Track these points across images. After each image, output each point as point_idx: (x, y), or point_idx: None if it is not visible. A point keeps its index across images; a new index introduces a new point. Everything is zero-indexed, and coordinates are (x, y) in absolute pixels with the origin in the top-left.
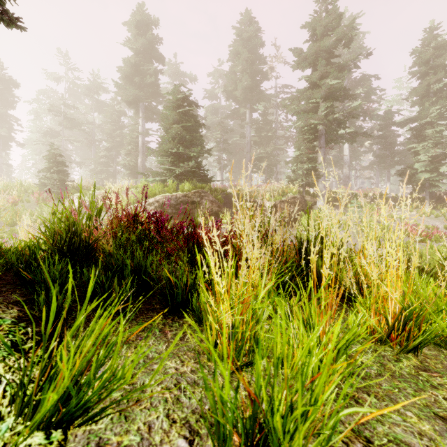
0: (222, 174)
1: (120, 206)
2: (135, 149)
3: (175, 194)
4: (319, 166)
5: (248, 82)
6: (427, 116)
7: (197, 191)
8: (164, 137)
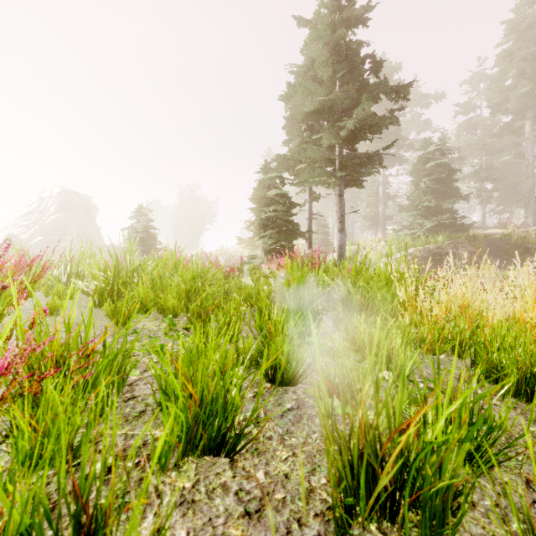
0: (484, 210)
1: (374, 259)
2: (375, 199)
3: (427, 247)
4: None
5: (528, 86)
6: None
7: (451, 242)
8: (416, 195)
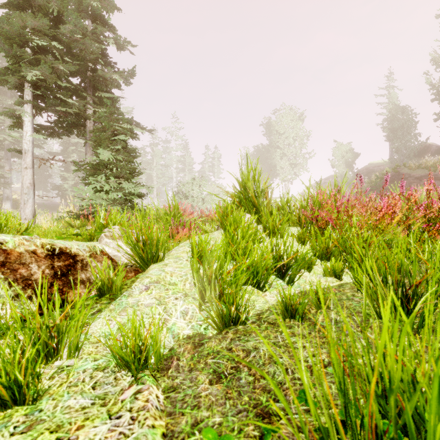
0: None
1: None
2: None
3: None
4: (9, 175)
5: None
6: (68, 155)
7: None
8: None
